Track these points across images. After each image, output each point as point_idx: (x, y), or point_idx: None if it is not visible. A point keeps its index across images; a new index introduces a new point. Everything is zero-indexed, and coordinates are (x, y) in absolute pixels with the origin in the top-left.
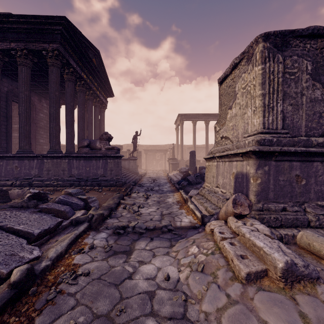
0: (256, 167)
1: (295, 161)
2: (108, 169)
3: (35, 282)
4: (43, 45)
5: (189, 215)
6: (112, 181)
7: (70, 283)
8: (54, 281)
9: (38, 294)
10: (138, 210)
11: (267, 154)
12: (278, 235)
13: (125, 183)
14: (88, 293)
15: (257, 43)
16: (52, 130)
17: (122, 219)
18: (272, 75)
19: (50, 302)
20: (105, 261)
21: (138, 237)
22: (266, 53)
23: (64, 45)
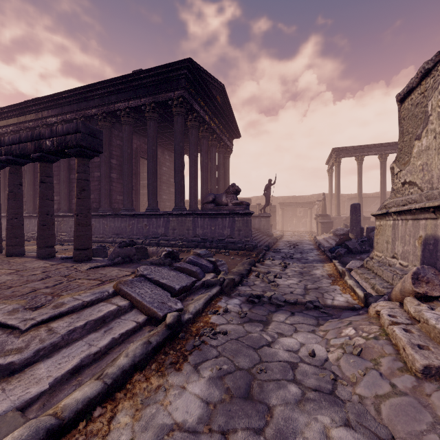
0: None
1: None
2: (235, 229)
3: (182, 330)
4: (168, 94)
5: (346, 294)
6: (240, 244)
7: (210, 337)
8: (197, 333)
9: (186, 339)
10: (275, 281)
11: None
12: None
13: (256, 247)
14: (228, 349)
15: None
16: (177, 186)
17: (255, 288)
18: None
19: (197, 348)
20: (240, 326)
21: (276, 309)
22: None
23: (188, 89)
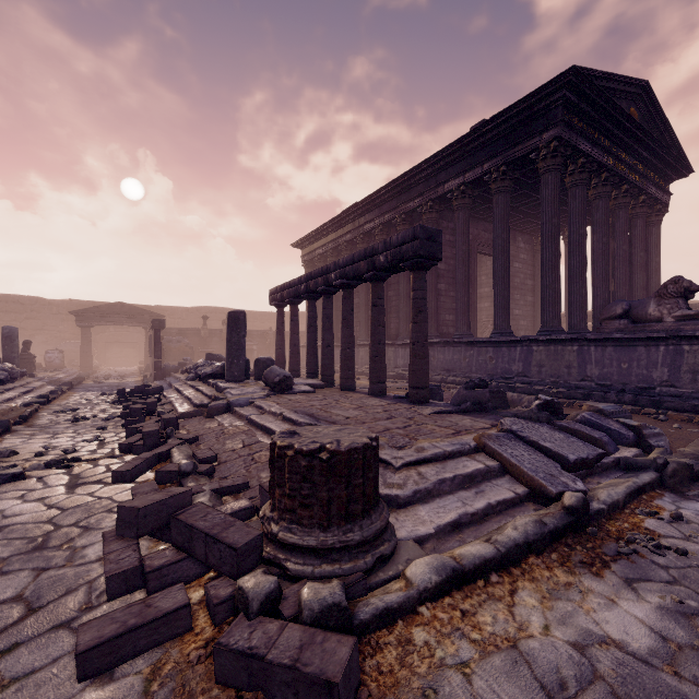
0: None
1: None
2: (682, 369)
3: (590, 522)
4: (530, 143)
5: None
6: (698, 400)
7: (650, 549)
8: (619, 535)
9: (599, 538)
10: None
11: None
12: None
13: None
14: (695, 579)
15: None
16: (547, 292)
17: None
18: None
19: (624, 557)
20: None
21: None
22: None
23: (568, 122)
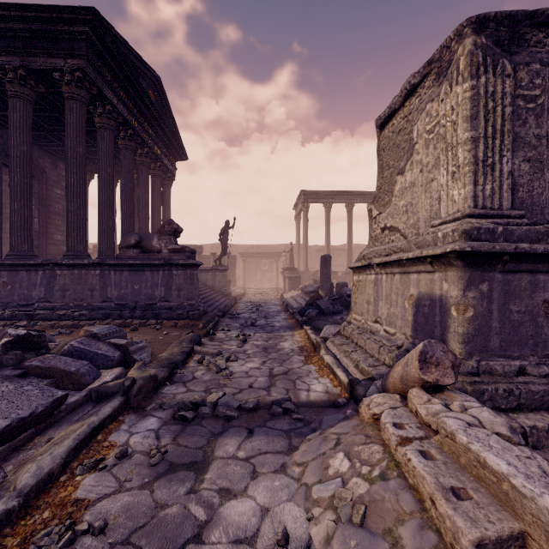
0: (464, 285)
1: (542, 272)
2: (173, 288)
3: None
4: (54, 61)
5: (324, 377)
6: (181, 309)
7: None
8: None
9: None
10: (227, 367)
11: (487, 258)
12: (517, 428)
13: (206, 313)
14: None
15: (461, 38)
16: (72, 217)
17: (194, 385)
18: (491, 101)
19: None
20: (146, 490)
21: (224, 426)
22: (479, 57)
23: (93, 61)
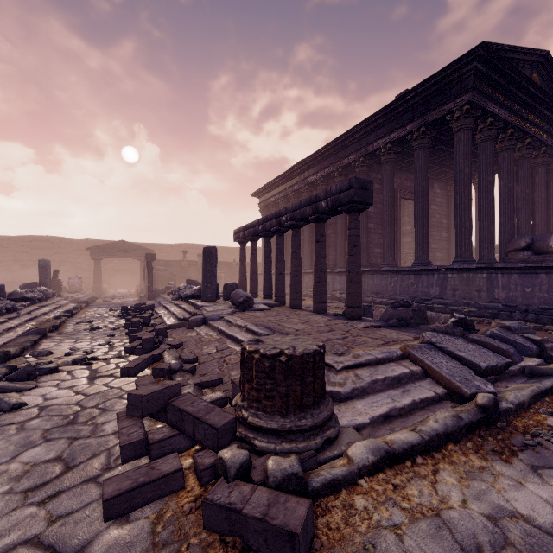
0: None
1: None
2: None
3: (499, 419)
4: (445, 107)
5: None
6: None
7: (552, 442)
8: (525, 430)
9: (508, 432)
10: None
11: None
12: None
13: None
14: None
15: None
16: (460, 229)
17: None
18: None
19: (530, 448)
20: None
21: None
22: None
23: (478, 88)
